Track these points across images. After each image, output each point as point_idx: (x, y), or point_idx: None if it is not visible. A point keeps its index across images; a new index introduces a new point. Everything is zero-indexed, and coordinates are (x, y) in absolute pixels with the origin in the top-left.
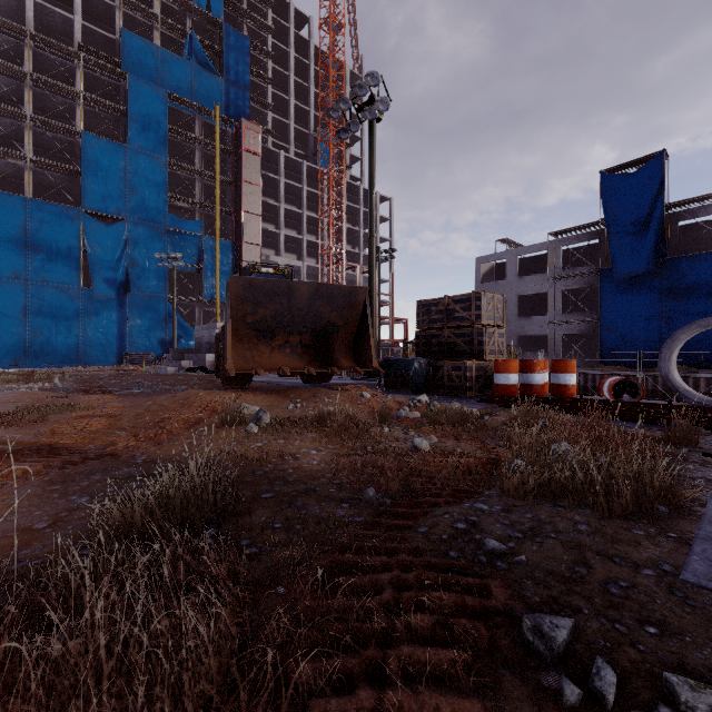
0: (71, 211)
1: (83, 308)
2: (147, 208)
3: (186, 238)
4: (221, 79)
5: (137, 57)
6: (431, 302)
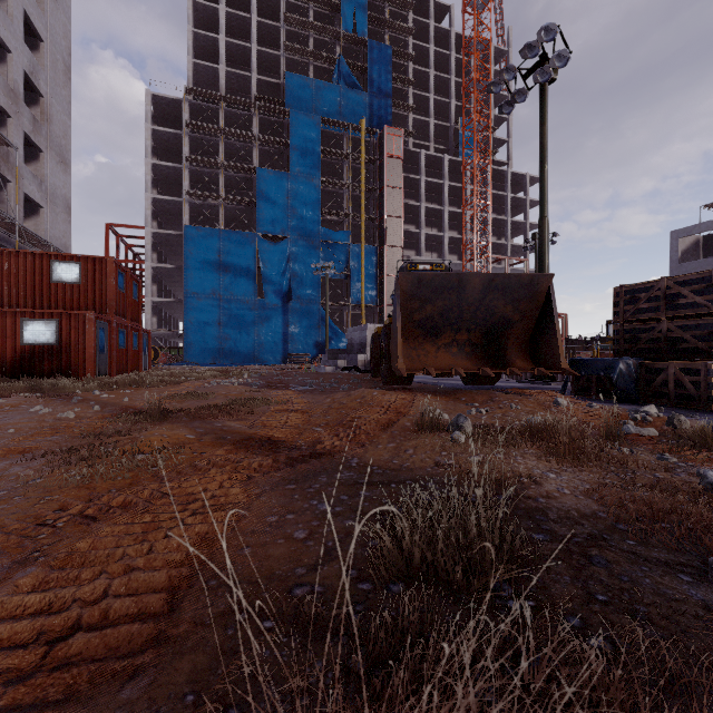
0: (250, 236)
1: (258, 316)
2: (304, 225)
3: (335, 248)
4: (366, 93)
5: (296, 93)
6: (637, 286)
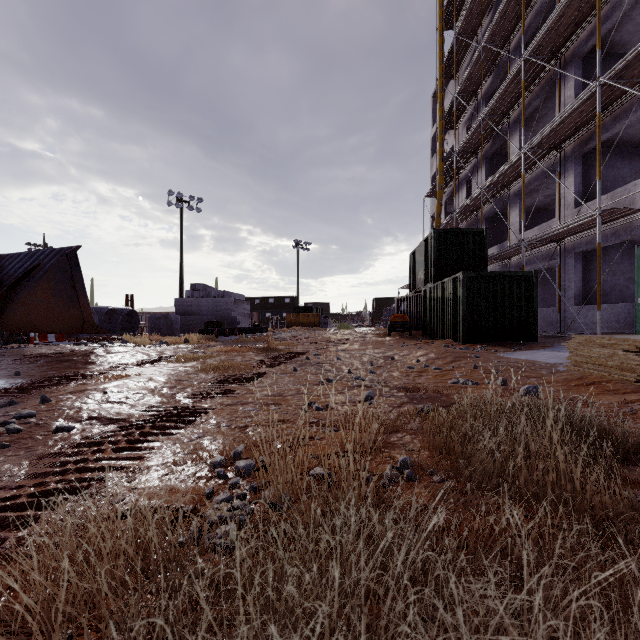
0: None
1: None
2: None
3: None
4: None
5: None
6: None
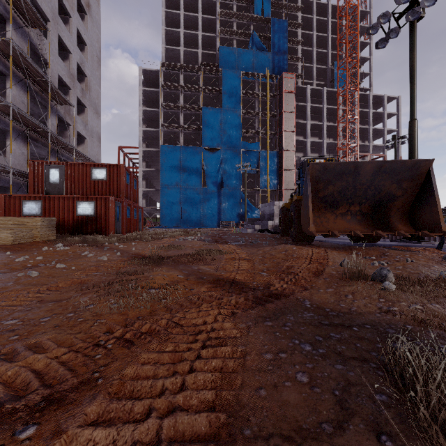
0: (198, 149)
1: (203, 198)
2: (231, 140)
3: (250, 154)
4: (270, 53)
5: (226, 58)
6: None
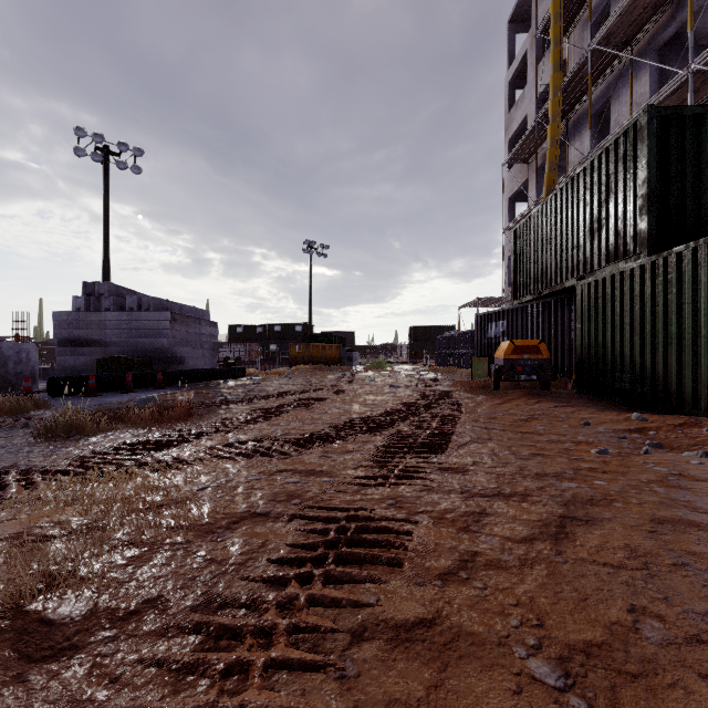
0: None
1: None
2: None
3: None
4: None
5: None
6: None
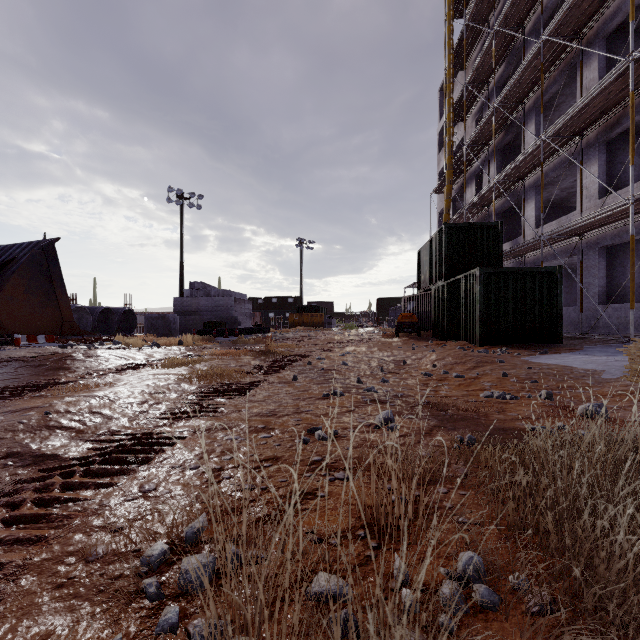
0: None
1: None
2: None
3: None
4: None
5: None
6: None
